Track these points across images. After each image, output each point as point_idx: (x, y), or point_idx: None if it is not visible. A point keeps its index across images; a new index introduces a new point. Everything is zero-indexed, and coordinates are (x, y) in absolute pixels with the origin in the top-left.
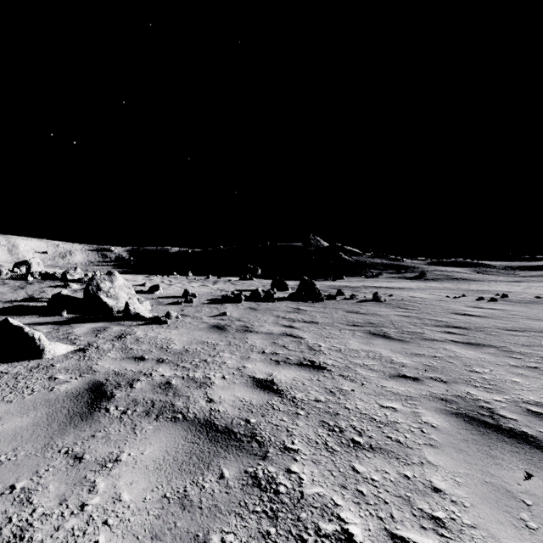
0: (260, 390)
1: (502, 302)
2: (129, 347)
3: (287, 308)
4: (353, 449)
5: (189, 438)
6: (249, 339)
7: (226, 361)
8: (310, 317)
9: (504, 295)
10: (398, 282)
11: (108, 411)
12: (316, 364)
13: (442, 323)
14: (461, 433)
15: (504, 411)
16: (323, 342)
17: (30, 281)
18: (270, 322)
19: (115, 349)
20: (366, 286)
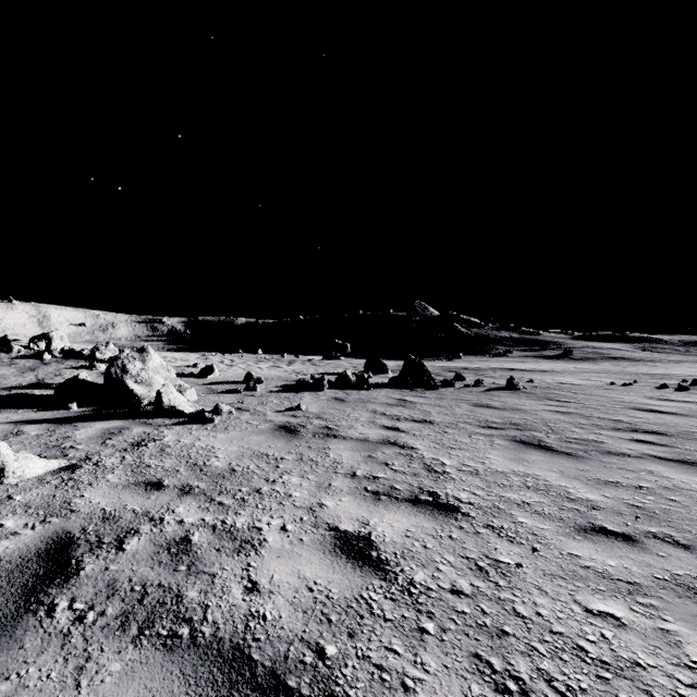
0: (346, 561)
1: None
2: (145, 463)
3: (387, 399)
4: None
5: None
6: (331, 450)
7: (293, 491)
8: (421, 414)
9: (696, 382)
10: (535, 363)
11: (51, 612)
12: (442, 500)
13: (623, 425)
14: None
15: None
16: (447, 456)
17: (46, 360)
18: (363, 421)
19: (123, 467)
20: (493, 368)
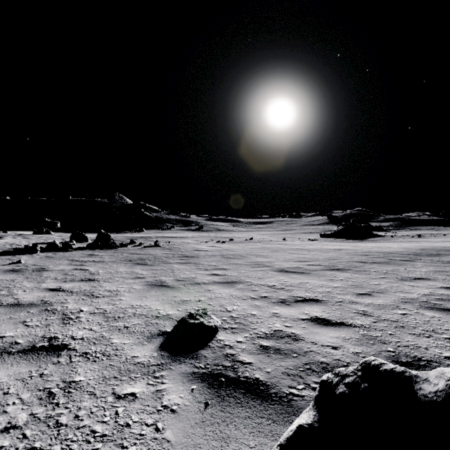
0: (51, 292)
1: (227, 243)
2: None
3: (82, 254)
4: (95, 298)
5: (7, 308)
6: (44, 274)
7: (26, 285)
8: (99, 259)
9: (232, 239)
10: (182, 233)
11: None
12: (92, 279)
13: (183, 255)
14: (144, 288)
15: (168, 281)
16: (102, 270)
17: None
18: (64, 264)
19: None
20: (158, 236)
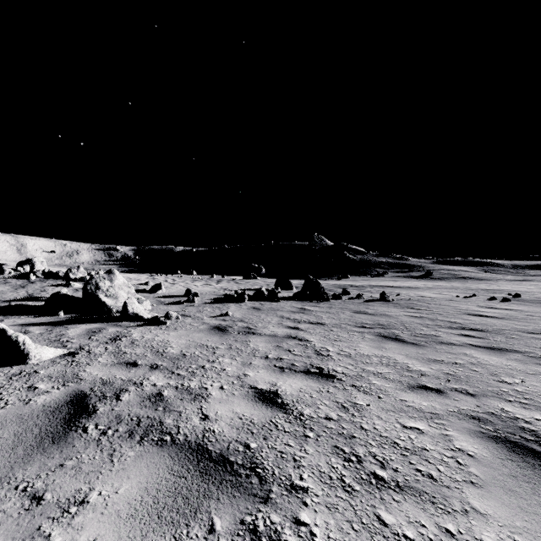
0: (262, 404)
1: (516, 302)
2: (122, 351)
3: (291, 308)
4: (376, 488)
5: (176, 469)
6: (251, 342)
7: (226, 367)
8: (315, 318)
9: (517, 295)
10: (404, 282)
11: (85, 430)
12: (325, 372)
13: (456, 325)
14: (506, 466)
15: None
16: (331, 346)
17: (32, 280)
18: (274, 323)
19: (107, 354)
20: (372, 285)
